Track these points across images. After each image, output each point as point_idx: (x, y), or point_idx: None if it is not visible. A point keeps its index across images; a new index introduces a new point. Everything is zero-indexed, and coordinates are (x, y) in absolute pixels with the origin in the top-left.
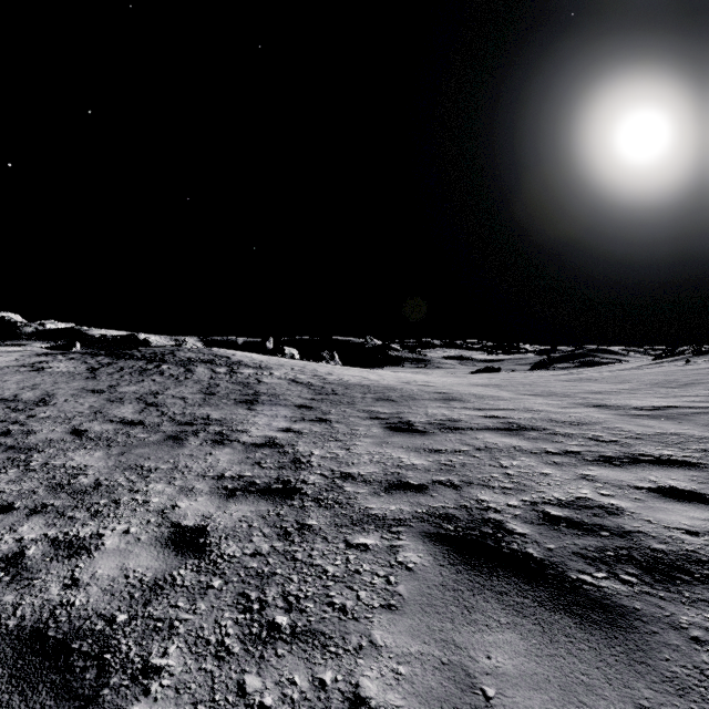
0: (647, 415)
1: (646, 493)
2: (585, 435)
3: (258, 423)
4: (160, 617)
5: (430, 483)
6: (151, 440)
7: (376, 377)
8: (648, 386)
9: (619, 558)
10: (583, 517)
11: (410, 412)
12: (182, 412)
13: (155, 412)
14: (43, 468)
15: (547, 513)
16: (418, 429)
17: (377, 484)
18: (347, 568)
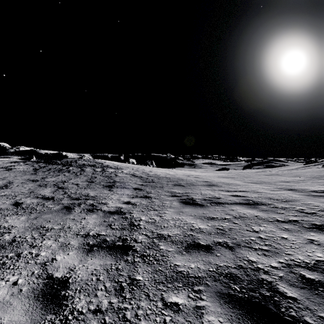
0: (322, 196)
1: None
2: (294, 209)
3: (113, 199)
4: None
5: (213, 244)
6: (54, 209)
7: (173, 173)
8: (311, 178)
9: None
10: None
11: (192, 192)
12: (75, 192)
13: (61, 192)
14: None
15: (303, 276)
16: (198, 203)
17: (180, 244)
18: None
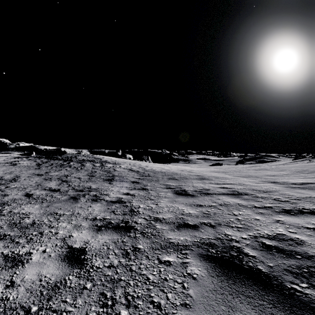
0: (299, 187)
1: (313, 231)
2: (272, 198)
3: (114, 190)
4: (55, 309)
5: (199, 224)
6: (62, 199)
7: (168, 168)
8: (294, 172)
9: (311, 274)
10: (284, 246)
11: (185, 185)
12: (78, 185)
13: (66, 185)
14: (8, 214)
15: (264, 243)
16: (189, 194)
17: (172, 224)
18: (160, 277)
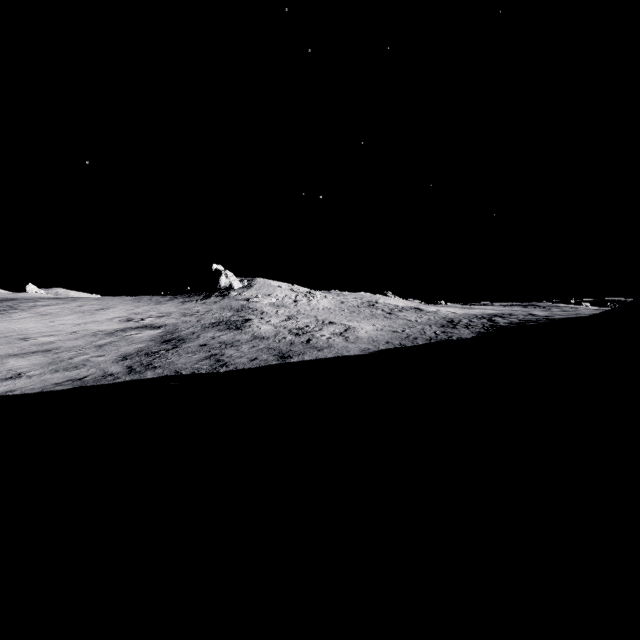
0: None
1: None
2: None
3: None
4: None
5: None
6: None
7: None
8: None
9: None
10: None
11: None
12: None
13: None
14: None
15: None
16: None
17: None
18: None
